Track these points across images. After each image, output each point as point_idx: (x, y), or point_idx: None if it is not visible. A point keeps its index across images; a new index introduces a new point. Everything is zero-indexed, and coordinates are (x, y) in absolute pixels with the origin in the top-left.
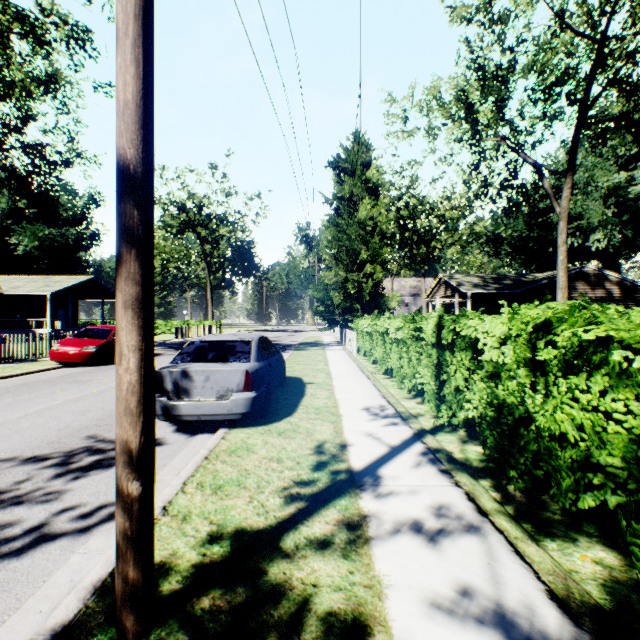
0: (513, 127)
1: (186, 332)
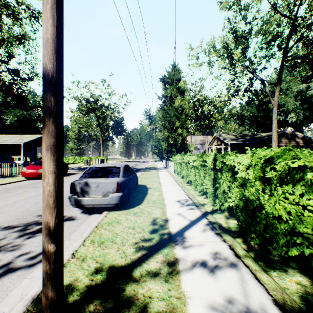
0: (250, 61)
1: (90, 162)
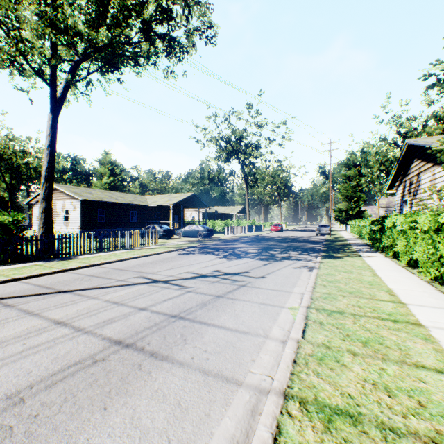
0: None
1: None
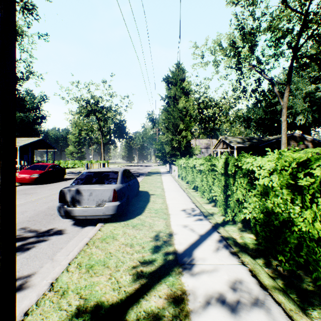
0: (258, 60)
1: (90, 166)
